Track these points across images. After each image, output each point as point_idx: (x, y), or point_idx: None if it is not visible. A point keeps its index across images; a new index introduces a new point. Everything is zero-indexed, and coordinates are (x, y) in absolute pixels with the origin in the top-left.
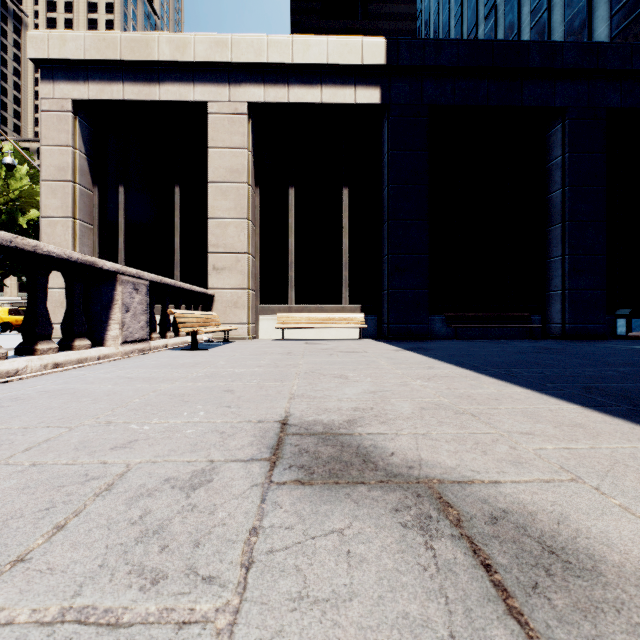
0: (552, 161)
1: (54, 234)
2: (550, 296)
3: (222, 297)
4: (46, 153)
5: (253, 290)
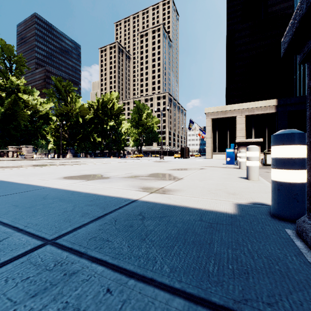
0: None
1: (208, 141)
2: None
3: None
4: (206, 128)
5: None
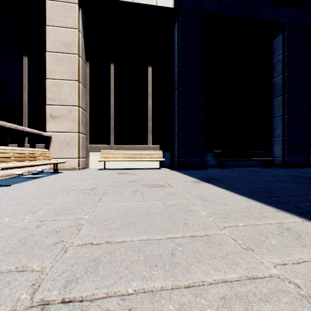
0: (275, 58)
1: None
2: (274, 141)
3: (58, 138)
4: None
5: (84, 134)
